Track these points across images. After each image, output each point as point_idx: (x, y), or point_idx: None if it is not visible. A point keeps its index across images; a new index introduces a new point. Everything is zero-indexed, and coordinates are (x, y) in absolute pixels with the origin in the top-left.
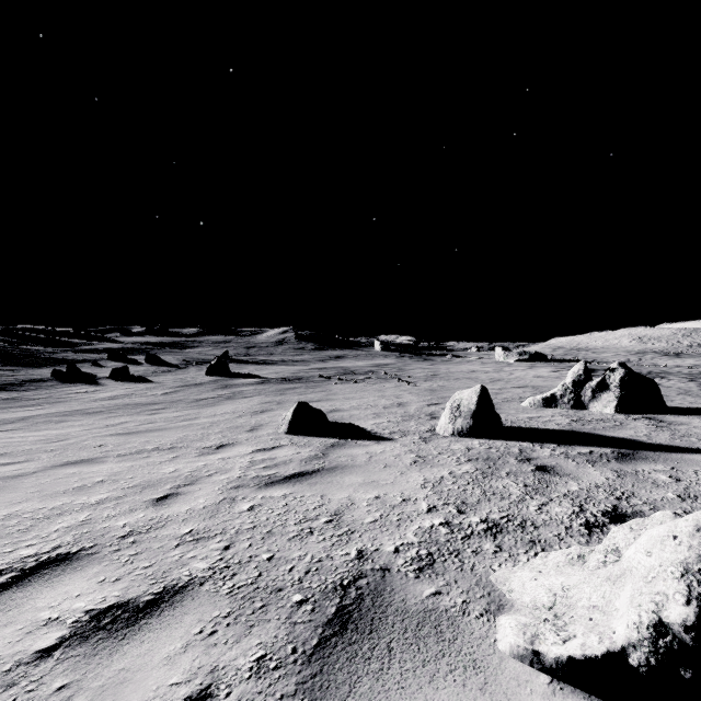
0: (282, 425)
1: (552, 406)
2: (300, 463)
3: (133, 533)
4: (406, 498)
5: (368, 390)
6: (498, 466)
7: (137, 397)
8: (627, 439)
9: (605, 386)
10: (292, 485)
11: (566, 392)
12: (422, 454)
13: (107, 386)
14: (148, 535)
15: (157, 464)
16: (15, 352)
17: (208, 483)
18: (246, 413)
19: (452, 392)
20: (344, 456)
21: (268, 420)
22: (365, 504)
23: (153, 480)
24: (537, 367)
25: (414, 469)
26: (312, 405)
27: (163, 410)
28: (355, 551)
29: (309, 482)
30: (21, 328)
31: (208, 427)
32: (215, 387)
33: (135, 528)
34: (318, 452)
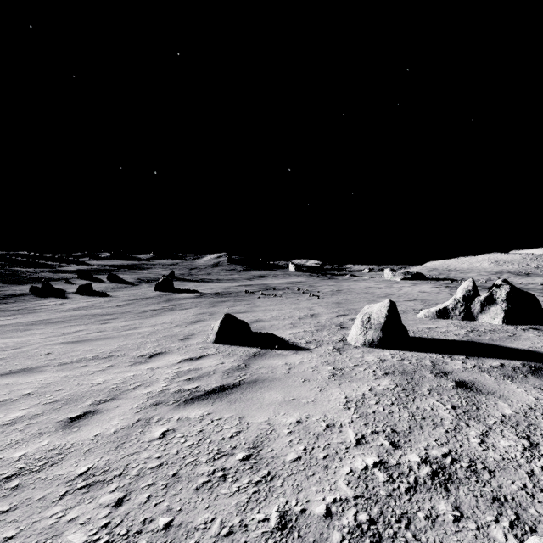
0: (210, 335)
1: (445, 318)
2: (223, 375)
3: (22, 472)
4: (331, 424)
5: (285, 303)
6: (417, 381)
7: (95, 308)
8: (529, 351)
9: (492, 300)
10: (212, 403)
11: (457, 305)
12: (338, 365)
13: (73, 299)
14: (37, 475)
15: (89, 375)
16: (3, 272)
17: (129, 398)
18: (182, 323)
19: (355, 305)
20: (264, 367)
21: (200, 329)
22: (286, 431)
23: (78, 393)
24: (419, 284)
25: (333, 384)
26: (239, 316)
27: (114, 320)
28: (276, 513)
29: (229, 399)
30: (11, 253)
31: (147, 336)
32: (160, 300)
33: (28, 463)
34: (240, 363)
